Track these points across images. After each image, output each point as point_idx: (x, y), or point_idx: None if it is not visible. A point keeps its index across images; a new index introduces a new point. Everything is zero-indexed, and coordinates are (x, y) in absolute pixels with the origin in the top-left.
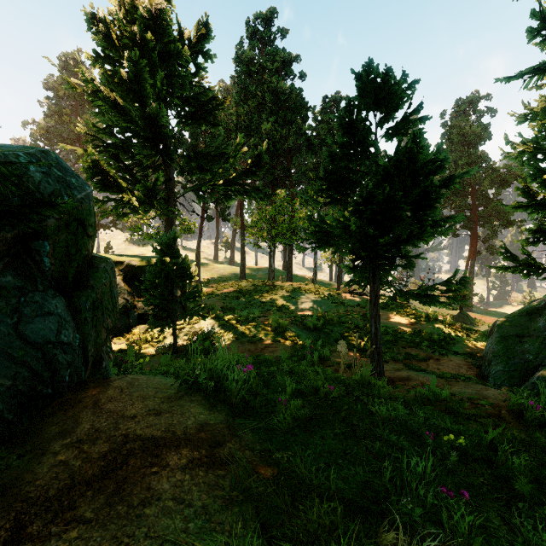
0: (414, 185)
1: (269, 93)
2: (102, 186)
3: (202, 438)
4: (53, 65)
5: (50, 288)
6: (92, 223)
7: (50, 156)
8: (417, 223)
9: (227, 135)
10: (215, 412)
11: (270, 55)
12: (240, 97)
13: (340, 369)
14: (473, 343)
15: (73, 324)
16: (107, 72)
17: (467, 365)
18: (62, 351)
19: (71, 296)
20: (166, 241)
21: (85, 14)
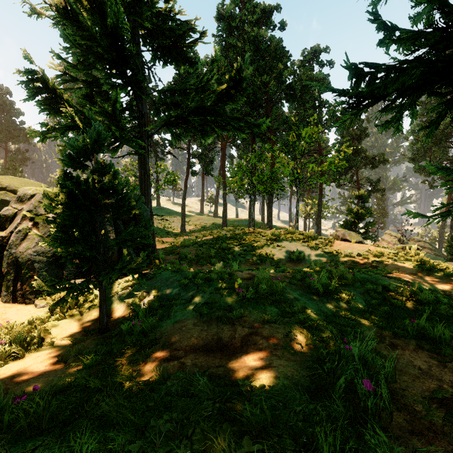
0: None
1: (249, 44)
2: (50, 108)
3: None
4: None
5: None
6: None
7: None
8: None
9: None
10: None
11: (250, 8)
12: (221, 52)
13: None
14: None
15: None
16: None
17: None
18: None
19: None
20: (80, 143)
21: None
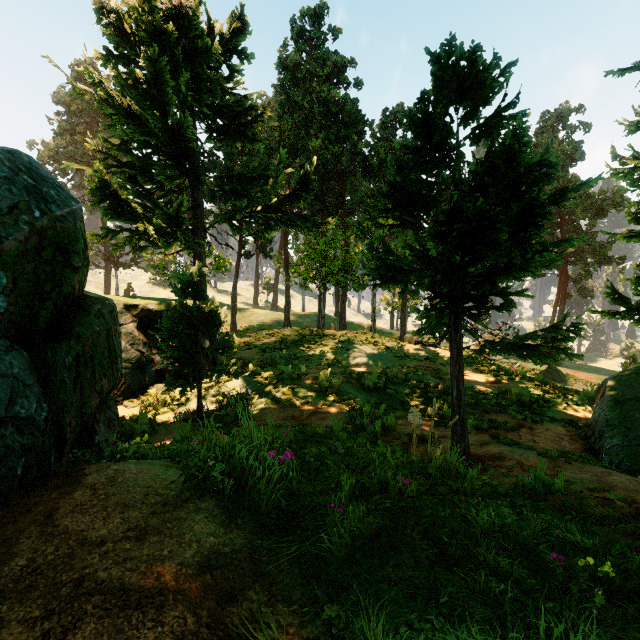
0: (513, 199)
1: (318, 104)
2: (114, 212)
3: (206, 584)
4: (54, 65)
5: (4, 338)
6: (79, 251)
7: (20, 159)
8: (518, 251)
9: (268, 155)
10: (233, 529)
11: (320, 59)
12: (283, 110)
13: (412, 446)
14: (573, 406)
15: (39, 389)
16: (122, 76)
17: (570, 436)
18: (15, 429)
19: (41, 349)
20: (188, 278)
21: (94, 2)
